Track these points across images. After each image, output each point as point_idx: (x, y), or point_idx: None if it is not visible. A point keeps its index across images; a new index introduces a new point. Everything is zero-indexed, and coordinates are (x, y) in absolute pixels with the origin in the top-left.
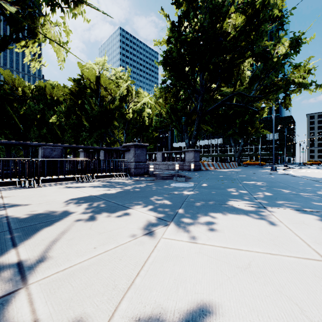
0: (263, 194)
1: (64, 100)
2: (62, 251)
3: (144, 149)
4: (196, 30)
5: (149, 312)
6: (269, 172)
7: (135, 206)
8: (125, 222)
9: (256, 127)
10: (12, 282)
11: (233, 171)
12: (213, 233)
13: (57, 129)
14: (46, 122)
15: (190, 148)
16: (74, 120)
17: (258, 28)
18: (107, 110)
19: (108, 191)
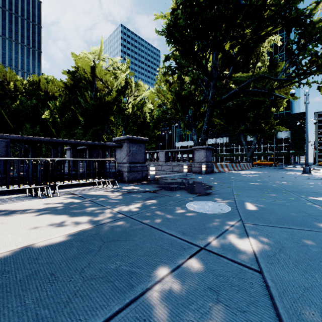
0: None
1: (60, 96)
2: None
3: (142, 144)
4: None
5: None
6: (305, 175)
7: None
8: None
9: (271, 123)
10: None
11: (256, 174)
12: None
13: (51, 127)
14: (40, 119)
15: (199, 146)
16: (69, 117)
17: None
18: (103, 103)
19: (43, 237)
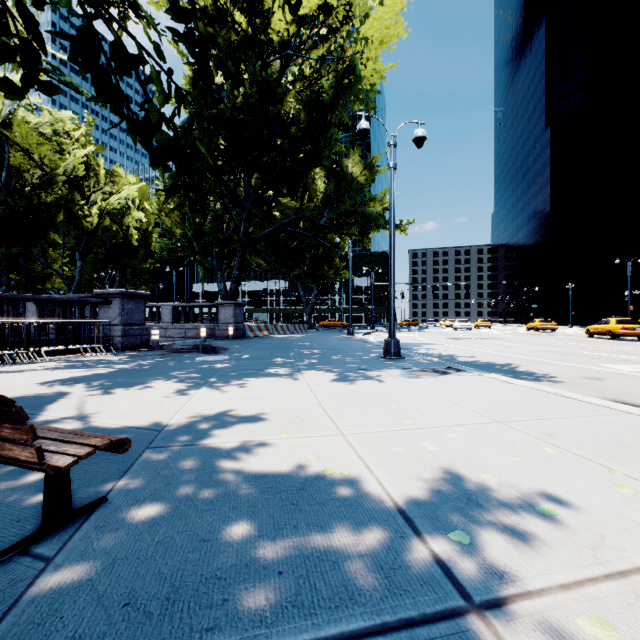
0: (309, 362)
1: None
2: (100, 410)
3: (142, 300)
4: (238, 109)
5: (195, 414)
6: (343, 337)
7: (152, 381)
8: (150, 392)
9: (336, 267)
10: (77, 422)
11: (297, 337)
12: (242, 388)
13: None
14: None
15: (228, 299)
16: None
17: (326, 133)
18: (33, 204)
19: (94, 372)
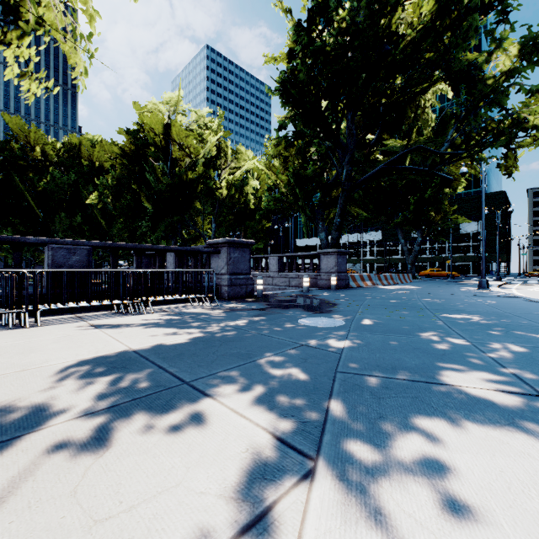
0: (509, 351)
1: (112, 168)
2: None
3: (247, 249)
4: (343, 31)
5: None
6: (477, 292)
7: (220, 386)
8: (183, 459)
9: (445, 211)
10: None
11: (409, 289)
12: (466, 532)
13: (100, 216)
14: (81, 204)
15: (329, 248)
16: (128, 201)
17: (459, 24)
18: (184, 182)
19: (169, 339)
